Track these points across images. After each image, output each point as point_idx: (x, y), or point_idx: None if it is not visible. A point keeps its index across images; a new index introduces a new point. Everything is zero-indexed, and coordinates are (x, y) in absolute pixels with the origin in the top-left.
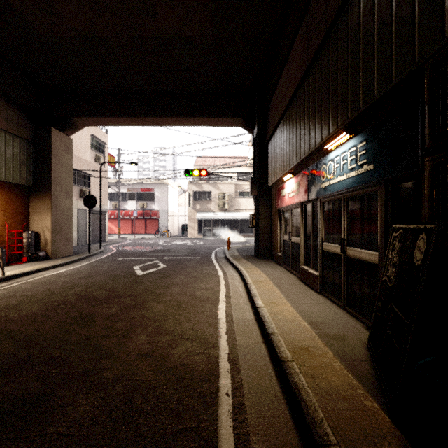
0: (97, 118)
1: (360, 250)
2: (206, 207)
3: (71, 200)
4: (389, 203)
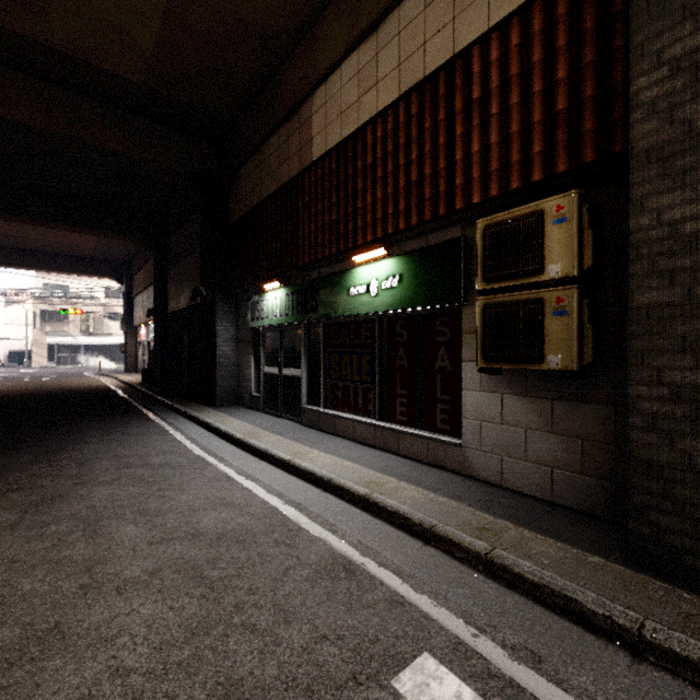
0: None
1: None
2: (61, 330)
3: None
4: None
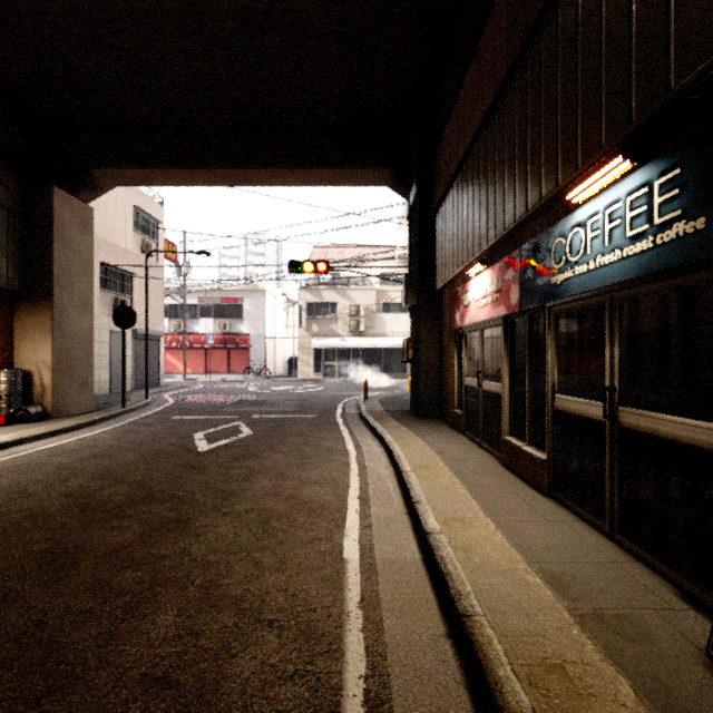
0: (134, 171)
1: (660, 416)
2: (328, 329)
3: (92, 315)
4: None
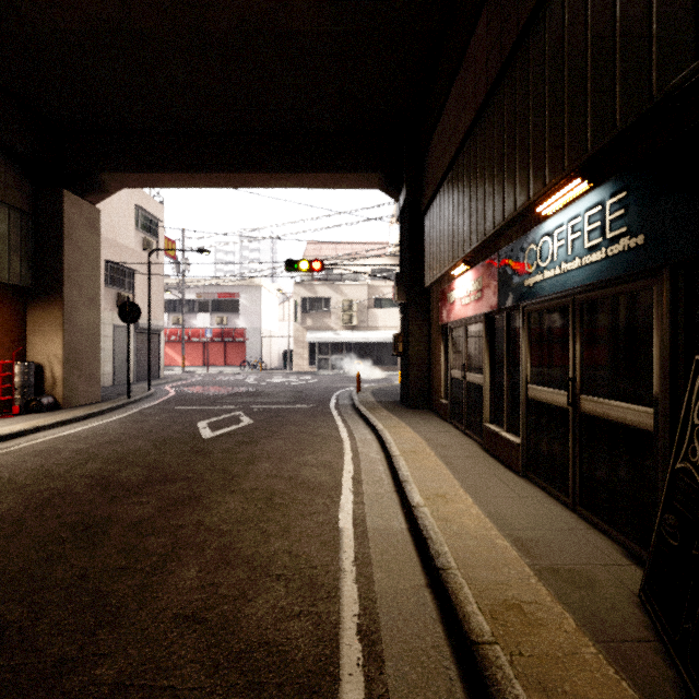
0: (140, 175)
1: (611, 403)
2: (322, 323)
3: (98, 311)
4: (680, 311)
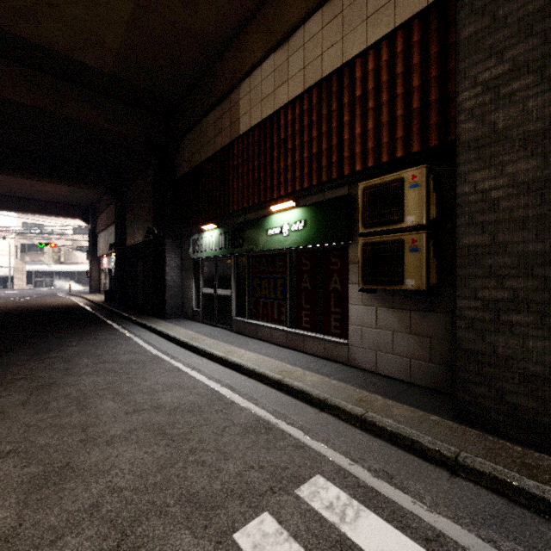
0: None
1: None
2: (37, 260)
3: None
4: None
